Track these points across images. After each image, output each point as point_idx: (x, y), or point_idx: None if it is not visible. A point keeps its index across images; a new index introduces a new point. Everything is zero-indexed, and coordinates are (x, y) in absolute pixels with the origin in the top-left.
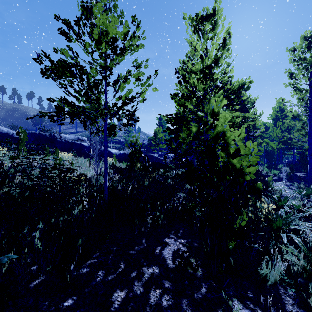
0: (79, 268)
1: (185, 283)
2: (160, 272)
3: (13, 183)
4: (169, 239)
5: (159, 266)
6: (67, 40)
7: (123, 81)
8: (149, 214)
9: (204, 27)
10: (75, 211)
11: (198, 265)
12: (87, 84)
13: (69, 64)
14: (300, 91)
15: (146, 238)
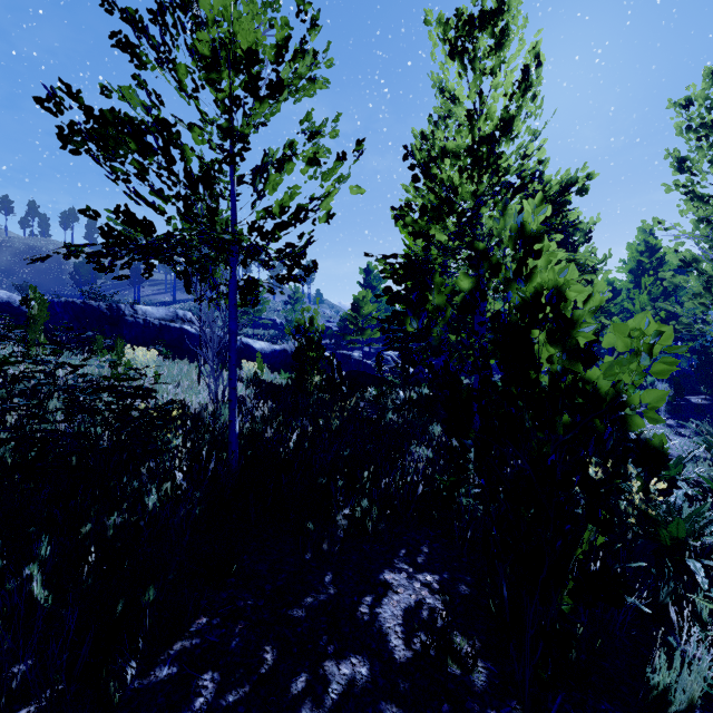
0: (149, 668)
1: (441, 711)
2: (373, 675)
3: (3, 425)
4: (394, 574)
5: (368, 658)
6: (135, 64)
7: (277, 167)
8: (342, 503)
9: (475, 43)
10: (151, 500)
11: (477, 657)
12: (185, 174)
13: (141, 125)
14: (703, 201)
15: (335, 570)
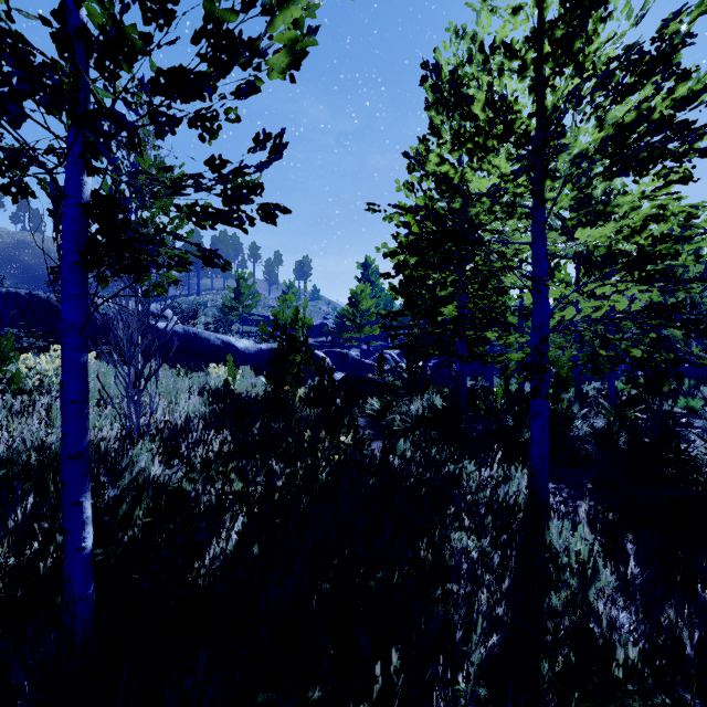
0: None
1: None
2: None
3: None
4: None
5: None
6: None
7: None
8: None
9: None
10: None
11: None
12: None
13: None
14: None
15: None
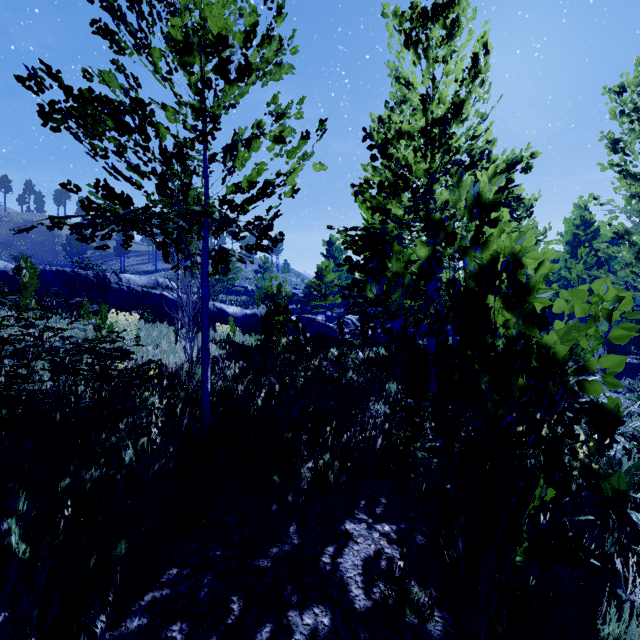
0: (121, 619)
1: None
2: (334, 625)
3: None
4: (354, 524)
5: (330, 607)
6: (114, 50)
7: (245, 145)
8: (306, 456)
9: (428, 34)
10: (128, 454)
11: (433, 607)
12: (160, 151)
13: (120, 106)
14: (635, 179)
15: (299, 521)
